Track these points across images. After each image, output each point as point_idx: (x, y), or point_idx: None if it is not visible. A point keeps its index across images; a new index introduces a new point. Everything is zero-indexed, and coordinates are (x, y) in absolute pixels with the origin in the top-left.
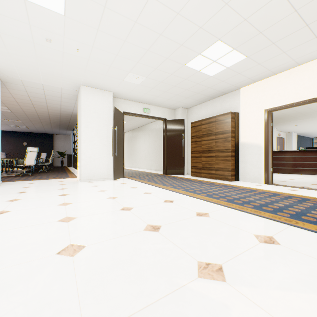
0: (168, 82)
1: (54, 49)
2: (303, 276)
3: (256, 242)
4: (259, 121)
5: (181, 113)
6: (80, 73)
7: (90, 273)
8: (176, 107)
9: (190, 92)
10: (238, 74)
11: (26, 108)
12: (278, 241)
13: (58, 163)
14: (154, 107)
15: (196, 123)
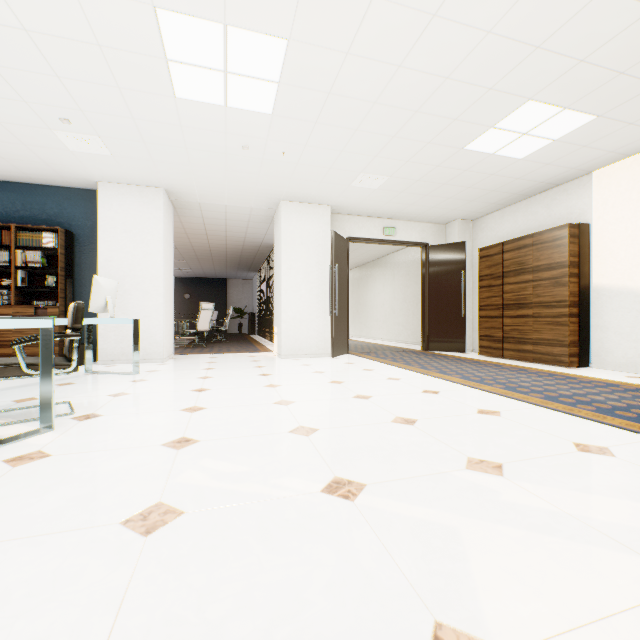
0: (430, 180)
1: (251, 157)
2: (628, 487)
3: (571, 450)
4: (638, 240)
5: (459, 230)
6: (282, 183)
7: (333, 450)
8: (448, 219)
9: (476, 191)
10: (583, 148)
11: (196, 241)
12: (614, 453)
13: (233, 328)
14: (404, 224)
15: (491, 250)
